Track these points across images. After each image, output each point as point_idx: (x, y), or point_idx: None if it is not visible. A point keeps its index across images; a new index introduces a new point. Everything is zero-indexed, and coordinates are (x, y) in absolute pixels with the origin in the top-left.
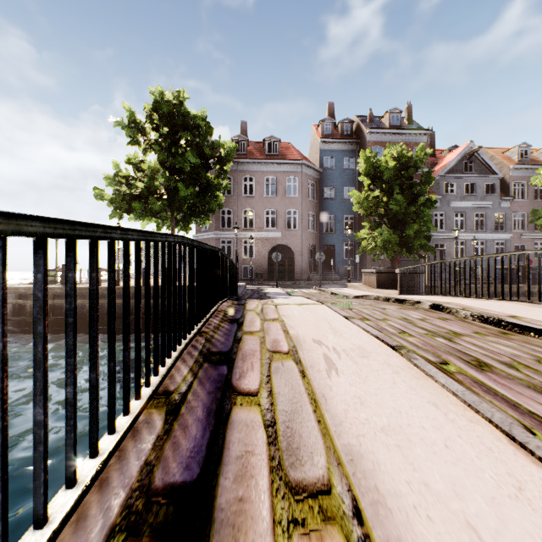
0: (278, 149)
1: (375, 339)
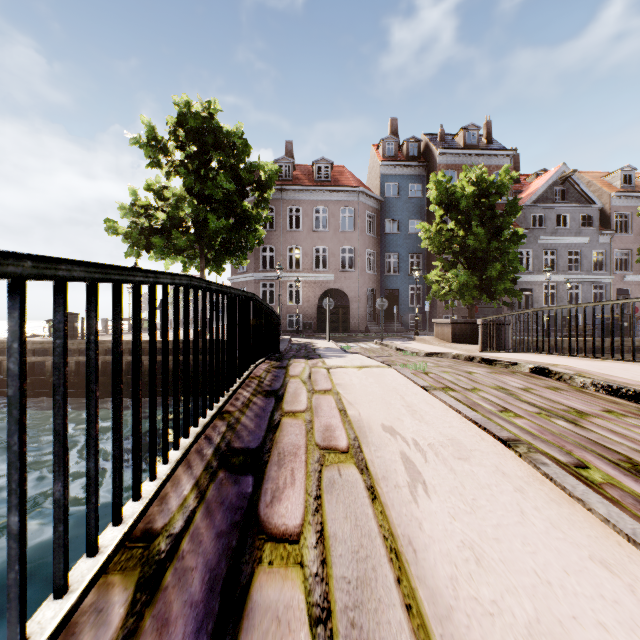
0: (330, 174)
1: (472, 424)
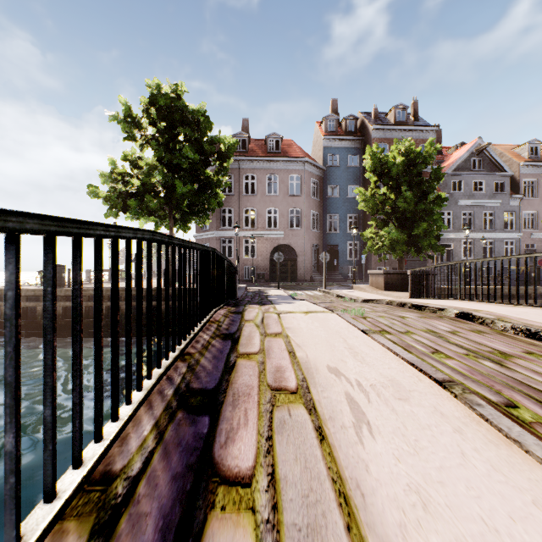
0: (280, 146)
1: (409, 366)
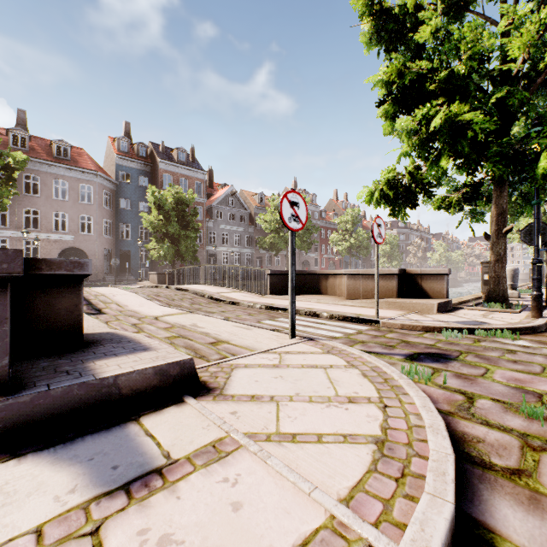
0: (70, 154)
1: (131, 292)
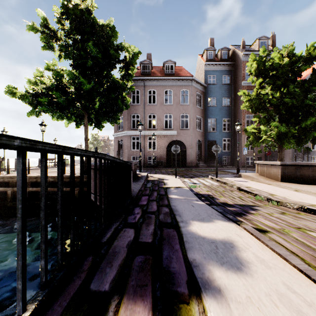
0: (174, 69)
1: None
